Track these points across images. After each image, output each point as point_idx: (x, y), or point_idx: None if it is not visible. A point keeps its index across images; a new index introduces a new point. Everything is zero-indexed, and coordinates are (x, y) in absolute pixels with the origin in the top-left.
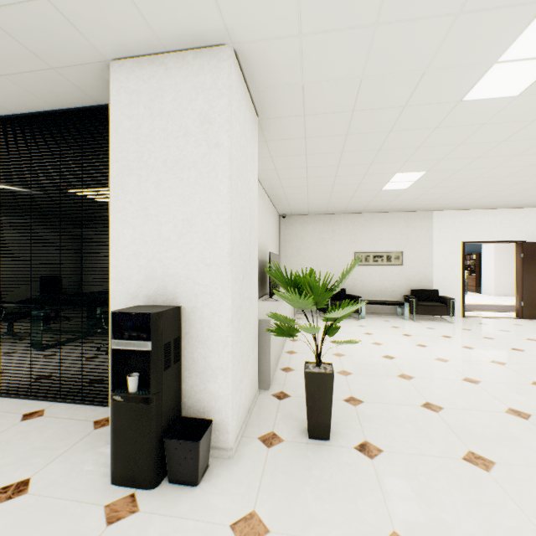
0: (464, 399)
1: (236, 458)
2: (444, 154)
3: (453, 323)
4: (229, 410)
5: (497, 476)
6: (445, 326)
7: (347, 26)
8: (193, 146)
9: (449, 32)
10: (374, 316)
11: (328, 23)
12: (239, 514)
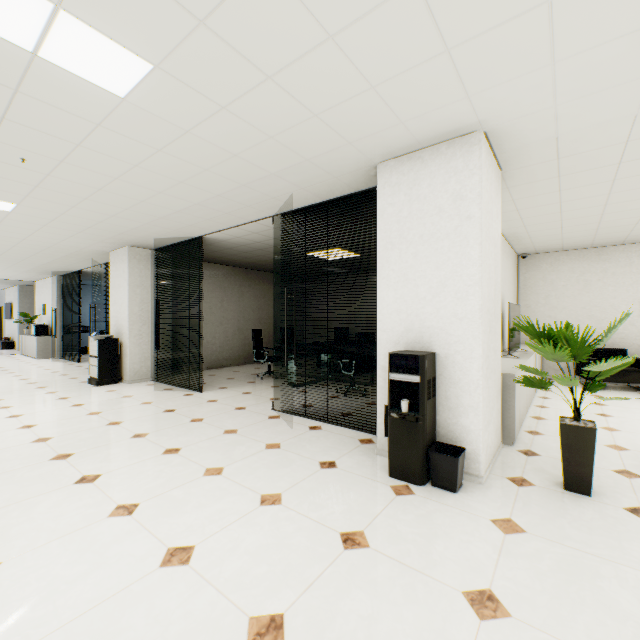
0: None
1: (486, 485)
2: None
3: None
4: (480, 444)
5: None
6: None
7: (610, 86)
8: (446, 221)
9: None
10: None
11: (587, 90)
12: (497, 516)
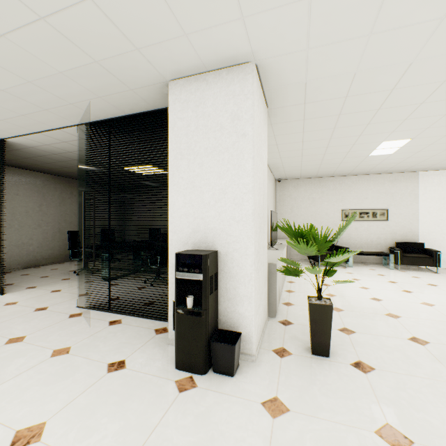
0: None
1: (258, 362)
2: (429, 123)
3: (439, 274)
4: (253, 327)
5: None
6: (430, 275)
7: (345, 38)
8: (226, 137)
9: (435, 31)
10: (360, 265)
11: (330, 39)
12: (266, 397)
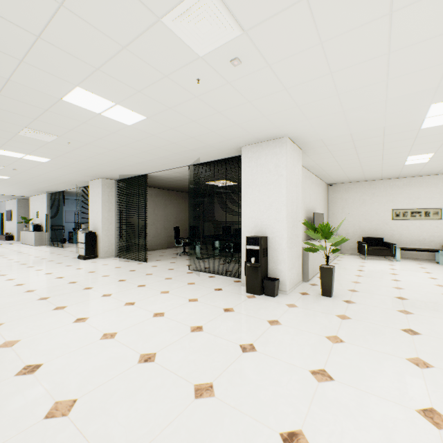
0: (429, 299)
1: (288, 295)
2: (438, 145)
3: None
4: (286, 276)
5: (408, 315)
6: None
7: (334, 125)
8: (272, 176)
9: (385, 118)
10: (410, 261)
11: (325, 126)
12: (288, 303)
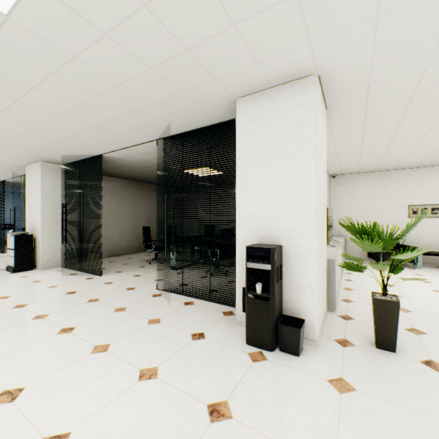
0: None
1: (320, 348)
2: None
3: None
4: (315, 315)
5: None
6: None
7: (414, 41)
8: (290, 144)
9: None
10: (433, 267)
11: (397, 44)
12: (332, 376)
